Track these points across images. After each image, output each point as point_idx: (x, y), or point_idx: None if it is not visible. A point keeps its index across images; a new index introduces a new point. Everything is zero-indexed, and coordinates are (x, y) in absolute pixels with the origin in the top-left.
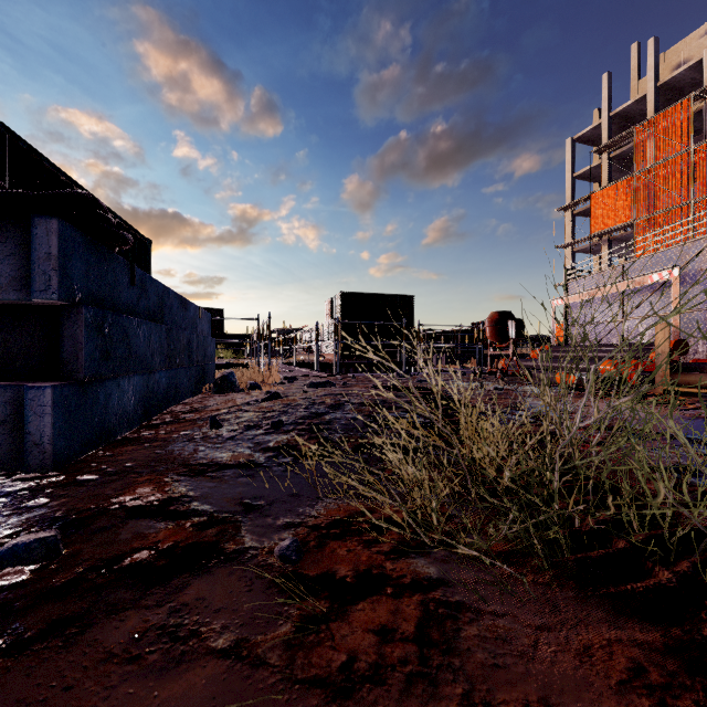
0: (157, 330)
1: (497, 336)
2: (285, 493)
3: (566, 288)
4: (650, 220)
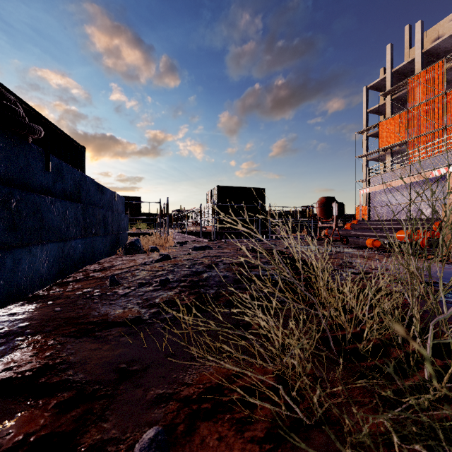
0: (72, 207)
1: (324, 213)
2: (162, 353)
3: (368, 182)
4: (417, 139)
